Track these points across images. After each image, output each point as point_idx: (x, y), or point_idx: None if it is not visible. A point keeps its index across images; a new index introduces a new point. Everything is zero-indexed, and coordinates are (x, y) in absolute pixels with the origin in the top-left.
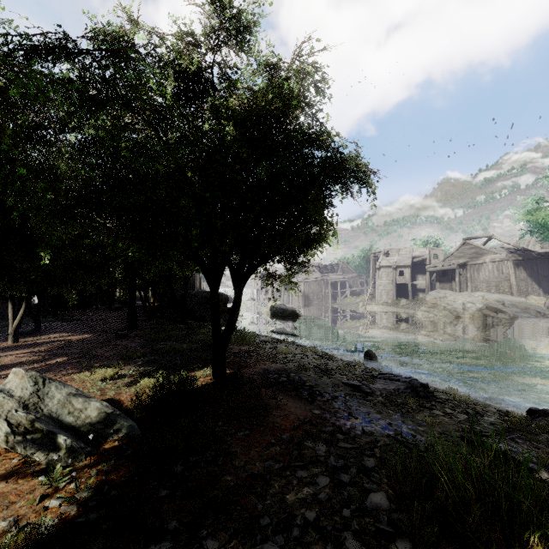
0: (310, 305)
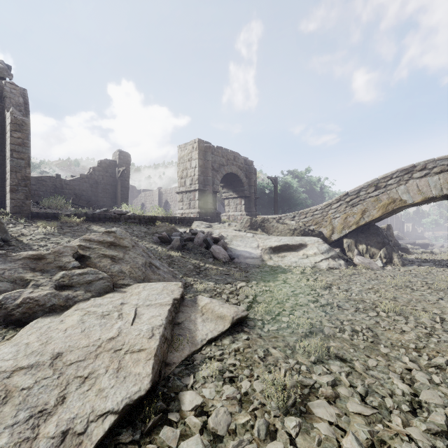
0: None
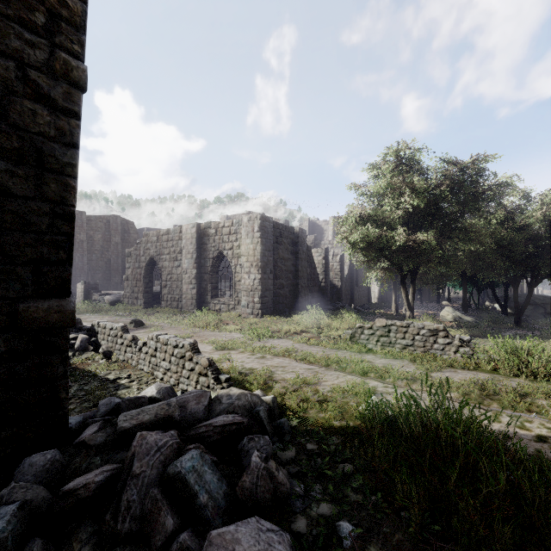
0: None
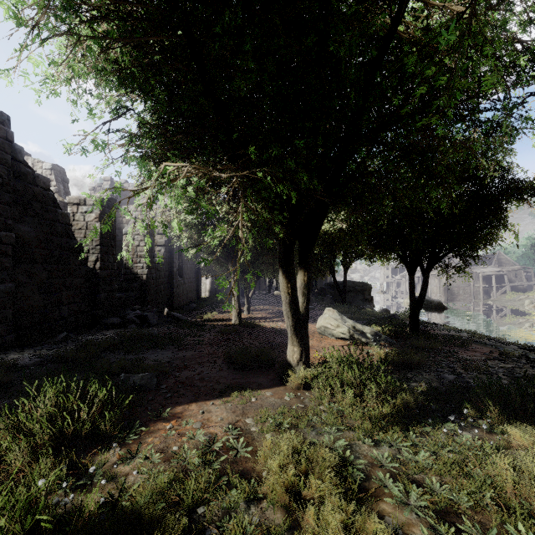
0: (455, 300)
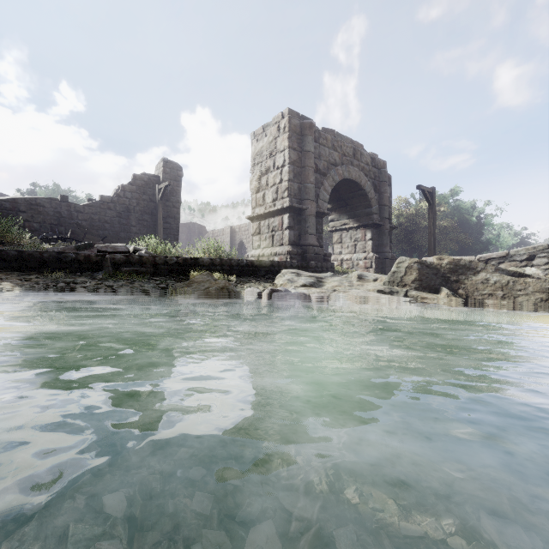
0: None
